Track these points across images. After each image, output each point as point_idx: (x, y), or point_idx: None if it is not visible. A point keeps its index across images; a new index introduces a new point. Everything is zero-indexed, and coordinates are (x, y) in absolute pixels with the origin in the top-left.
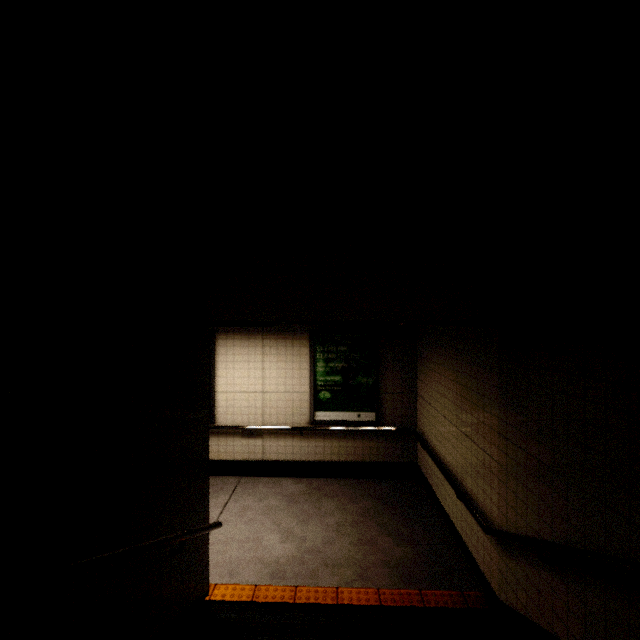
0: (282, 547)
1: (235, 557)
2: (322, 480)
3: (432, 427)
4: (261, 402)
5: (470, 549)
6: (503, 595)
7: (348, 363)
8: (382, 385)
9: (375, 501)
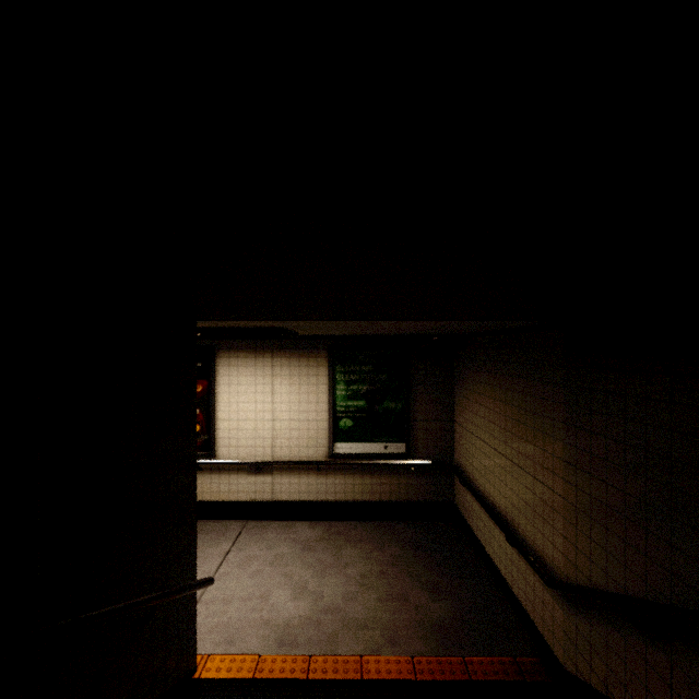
0: (294, 605)
1: (235, 619)
2: (343, 523)
3: (473, 459)
4: (270, 432)
5: (524, 605)
6: (571, 664)
7: (373, 385)
8: (413, 411)
9: (406, 547)
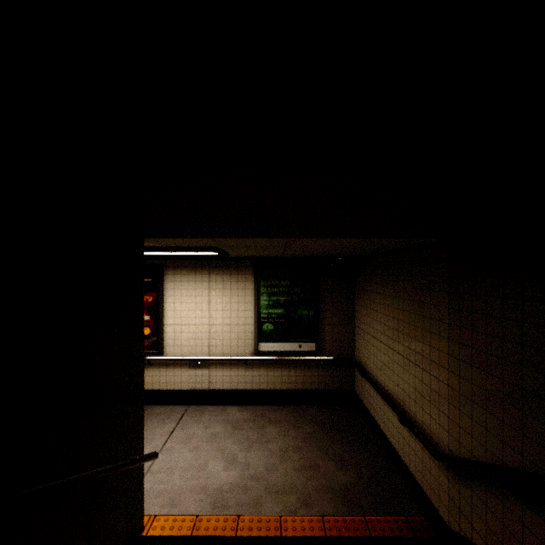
0: (225, 474)
1: (177, 486)
2: (265, 407)
3: (371, 355)
4: (207, 334)
5: (414, 473)
6: (454, 523)
7: (290, 297)
8: (322, 317)
9: (316, 427)
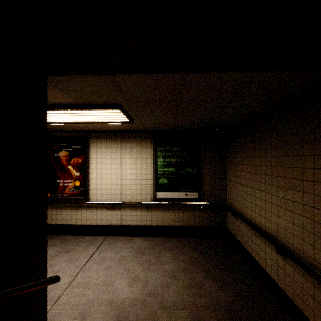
0: (129, 290)
1: (90, 299)
2: (161, 238)
3: (241, 199)
4: (120, 185)
5: (291, 297)
6: None
7: (179, 159)
8: (202, 174)
9: (199, 253)
